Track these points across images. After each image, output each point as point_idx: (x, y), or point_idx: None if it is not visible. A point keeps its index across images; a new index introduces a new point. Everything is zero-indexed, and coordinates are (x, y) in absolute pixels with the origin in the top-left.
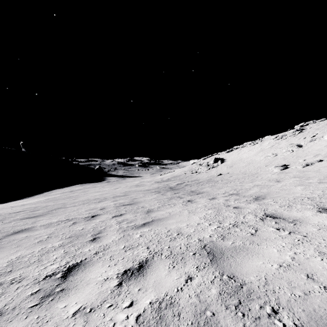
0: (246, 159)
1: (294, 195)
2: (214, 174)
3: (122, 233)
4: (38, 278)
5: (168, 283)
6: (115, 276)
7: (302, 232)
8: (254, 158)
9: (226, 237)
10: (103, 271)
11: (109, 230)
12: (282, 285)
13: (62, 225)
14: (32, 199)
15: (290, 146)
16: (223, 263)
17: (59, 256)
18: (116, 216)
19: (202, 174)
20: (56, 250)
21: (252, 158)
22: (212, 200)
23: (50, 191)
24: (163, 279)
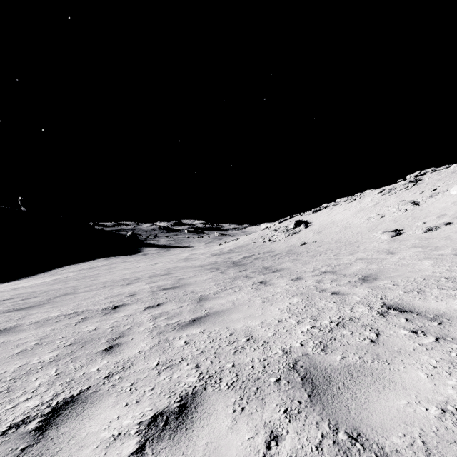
0: (340, 222)
1: (422, 274)
2: (295, 244)
3: (157, 337)
4: None
5: (233, 450)
6: (133, 428)
7: None
8: (352, 220)
9: (329, 346)
10: (115, 417)
11: (136, 331)
12: None
13: (64, 323)
14: (33, 280)
15: (403, 203)
16: (332, 402)
17: (44, 382)
18: (150, 307)
19: (278, 243)
20: (44, 368)
21: (349, 221)
22: (297, 281)
23: (61, 268)
24: (224, 439)
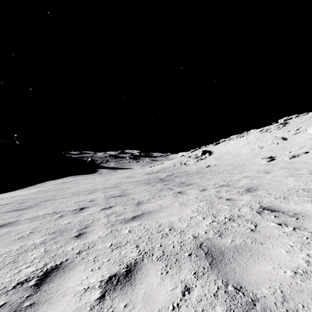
0: (233, 151)
1: (287, 186)
2: (202, 166)
3: (110, 228)
4: (7, 286)
5: (161, 297)
6: (97, 284)
7: (308, 228)
8: (241, 150)
9: (224, 233)
10: (85, 277)
11: (96, 224)
12: (305, 303)
13: (47, 219)
14: (25, 191)
15: (276, 139)
16: (224, 268)
17: (37, 256)
18: (105, 208)
19: (190, 166)
20: (37, 248)
21: (239, 150)
22: (203, 191)
23: (43, 182)
24: (155, 290)
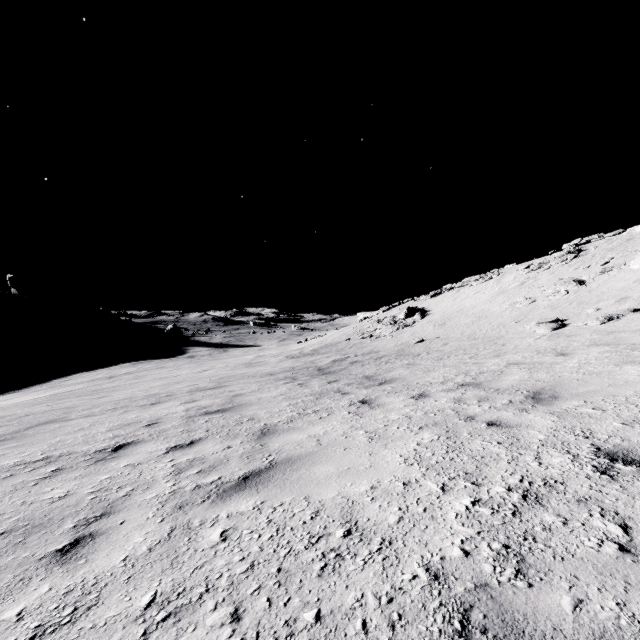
0: (472, 310)
1: (636, 389)
2: (408, 341)
3: (172, 517)
4: None
5: None
6: None
7: None
8: (488, 307)
9: (530, 560)
10: None
11: (138, 501)
12: None
13: (16, 480)
14: (23, 395)
15: (562, 282)
16: None
17: None
18: (177, 447)
19: (383, 340)
20: None
21: (484, 308)
22: (421, 399)
23: (66, 377)
24: None
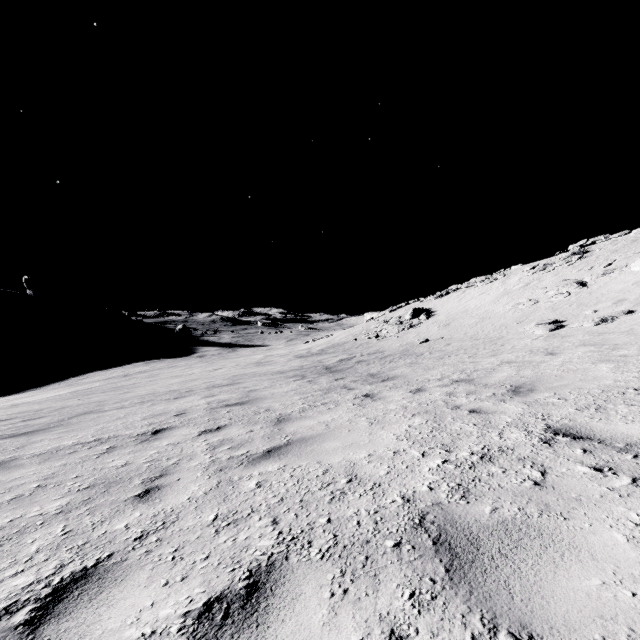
0: (476, 311)
1: (600, 383)
2: (413, 341)
3: (216, 475)
4: None
5: None
6: (176, 623)
7: None
8: (492, 308)
9: (472, 491)
10: (148, 603)
11: (186, 467)
12: None
13: (81, 454)
14: (43, 392)
15: (564, 284)
16: (484, 580)
17: (45, 546)
18: (207, 431)
19: (388, 340)
20: (47, 524)
21: (488, 309)
22: (418, 393)
23: (83, 375)
24: None
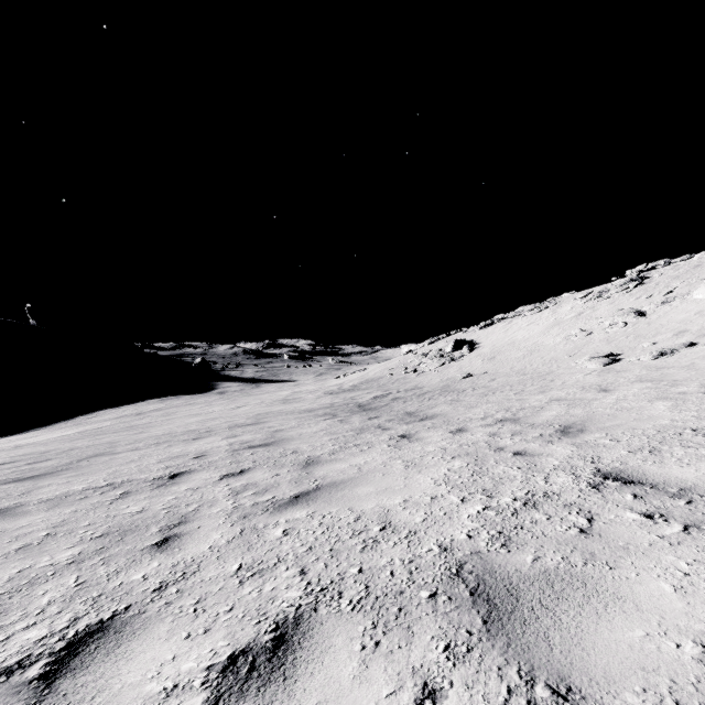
0: (524, 343)
1: (655, 423)
2: (455, 376)
3: (240, 523)
4: None
5: None
6: (199, 677)
7: None
8: (542, 339)
9: (514, 539)
10: (169, 657)
11: (206, 513)
12: None
13: (92, 500)
14: (48, 432)
15: (621, 313)
16: (522, 632)
17: (57, 598)
18: (229, 475)
19: (428, 375)
20: (58, 575)
21: (537, 340)
22: (459, 433)
23: (91, 413)
24: (346, 697)
